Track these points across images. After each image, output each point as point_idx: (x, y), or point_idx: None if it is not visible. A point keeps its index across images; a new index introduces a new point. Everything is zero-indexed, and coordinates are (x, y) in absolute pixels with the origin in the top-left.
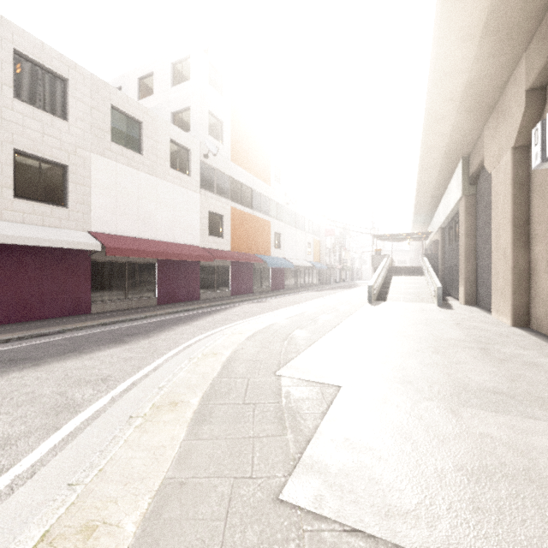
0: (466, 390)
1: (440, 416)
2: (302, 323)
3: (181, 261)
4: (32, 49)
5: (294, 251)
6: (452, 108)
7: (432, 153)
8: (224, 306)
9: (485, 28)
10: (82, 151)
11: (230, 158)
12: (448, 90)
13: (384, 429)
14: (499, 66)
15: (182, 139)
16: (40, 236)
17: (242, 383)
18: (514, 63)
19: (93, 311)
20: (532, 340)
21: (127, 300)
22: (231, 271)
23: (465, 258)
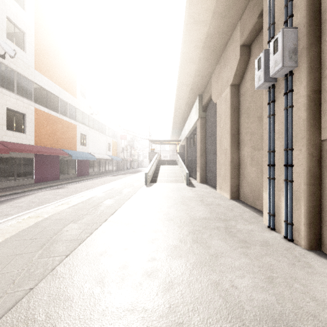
0: None
1: None
2: (82, 212)
3: None
4: None
5: (97, 148)
6: (196, 54)
7: (183, 88)
8: (16, 196)
9: None
10: None
11: (34, 67)
12: (195, 37)
13: None
14: (225, 27)
15: None
16: None
17: None
18: (233, 28)
19: None
20: (247, 211)
21: None
22: (35, 162)
23: (200, 155)
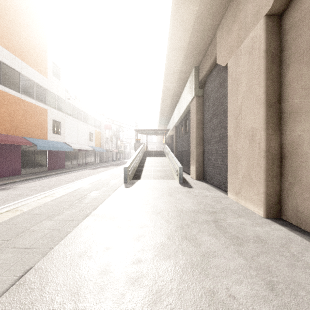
0: None
1: None
2: None
3: None
4: None
5: (76, 137)
6: None
7: (176, 55)
8: None
9: None
10: None
11: None
12: None
13: None
14: None
15: None
16: None
17: None
18: None
19: None
20: None
21: None
22: None
23: (196, 144)
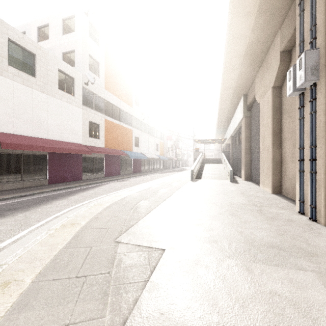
0: (253, 246)
1: (238, 275)
2: (147, 195)
3: (67, 154)
4: None
5: (147, 148)
6: (239, 62)
7: (227, 91)
8: (98, 184)
9: (259, 9)
10: None
11: (104, 87)
12: (236, 49)
13: (194, 296)
14: (265, 36)
15: (68, 70)
16: None
17: (84, 252)
18: (273, 36)
19: None
20: (284, 202)
21: (22, 182)
22: (105, 161)
23: (245, 153)
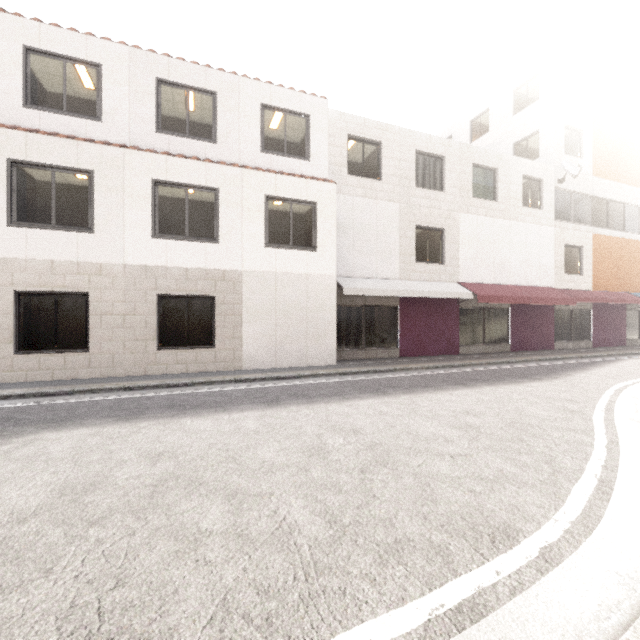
0: None
1: None
2: None
3: (532, 305)
4: (424, 144)
5: None
6: None
7: None
8: (601, 359)
9: None
10: (453, 214)
11: (592, 172)
12: None
13: None
14: None
15: (534, 170)
16: (435, 290)
17: None
18: None
19: (460, 352)
20: None
21: (484, 345)
22: (593, 316)
23: None
